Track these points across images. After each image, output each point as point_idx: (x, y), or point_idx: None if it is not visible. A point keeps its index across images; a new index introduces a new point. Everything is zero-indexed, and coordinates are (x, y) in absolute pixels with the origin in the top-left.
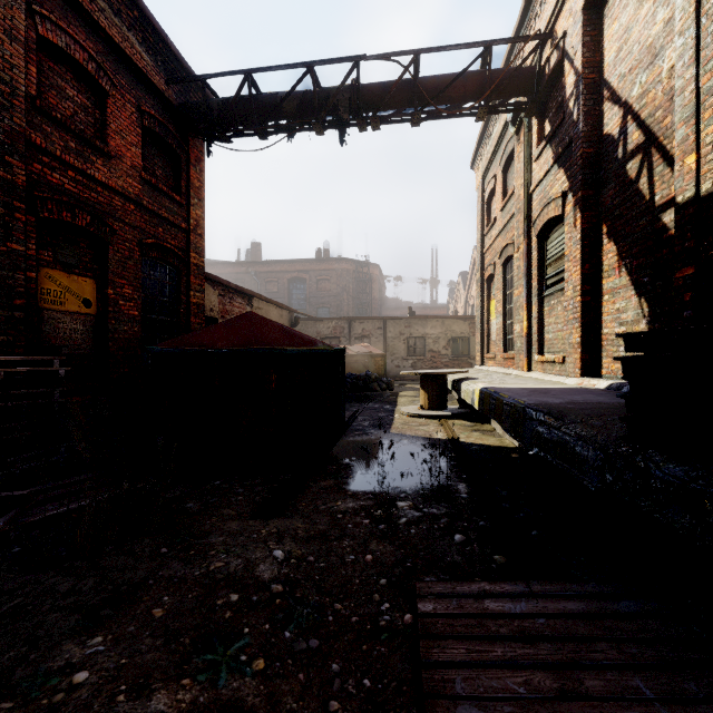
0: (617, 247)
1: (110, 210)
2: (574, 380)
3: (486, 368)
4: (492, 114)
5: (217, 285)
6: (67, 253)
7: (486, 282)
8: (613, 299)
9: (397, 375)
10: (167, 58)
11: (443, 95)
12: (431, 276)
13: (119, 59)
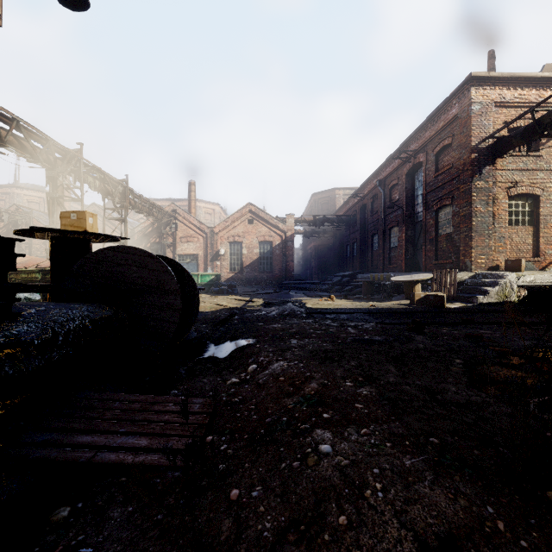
0: None
1: None
2: None
3: None
4: None
5: None
6: None
7: None
8: None
9: None
10: None
11: None
12: None
13: None
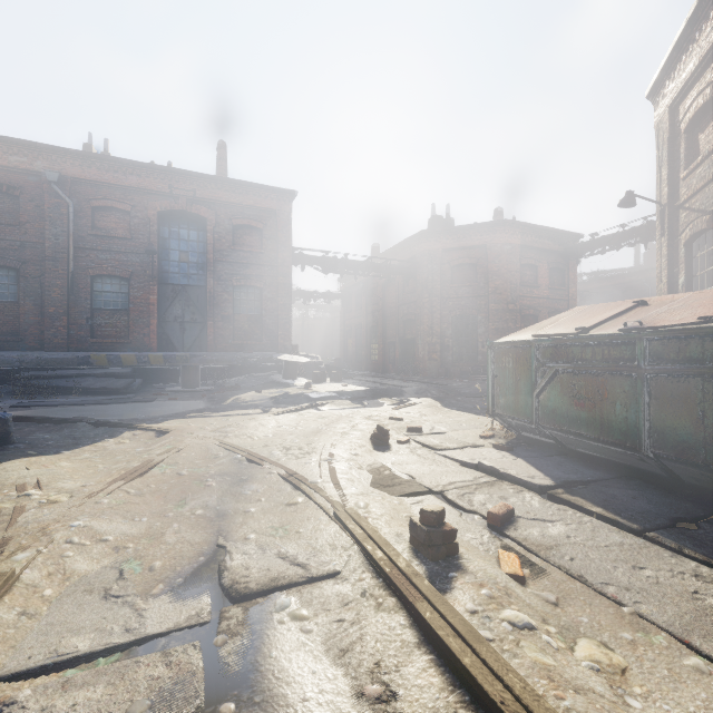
0: None
1: (538, 305)
2: None
3: None
4: None
5: None
6: (527, 323)
7: None
8: None
9: None
10: (558, 236)
11: None
12: None
13: (541, 251)
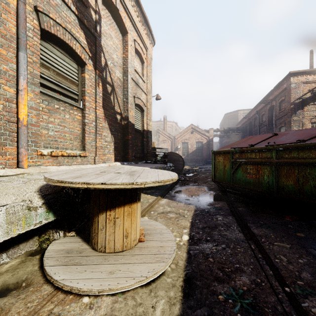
0: (104, 111)
1: None
2: (104, 164)
3: None
4: None
5: None
6: None
7: None
8: (103, 130)
9: None
10: None
11: None
12: None
13: None
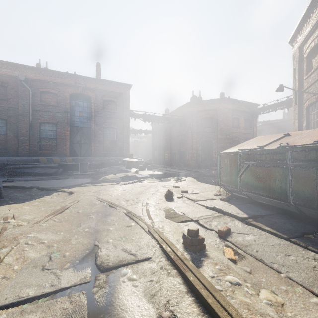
0: None
1: (240, 136)
2: None
3: None
4: None
5: None
6: (234, 144)
7: None
8: None
9: None
10: (249, 105)
11: None
12: None
13: (241, 112)
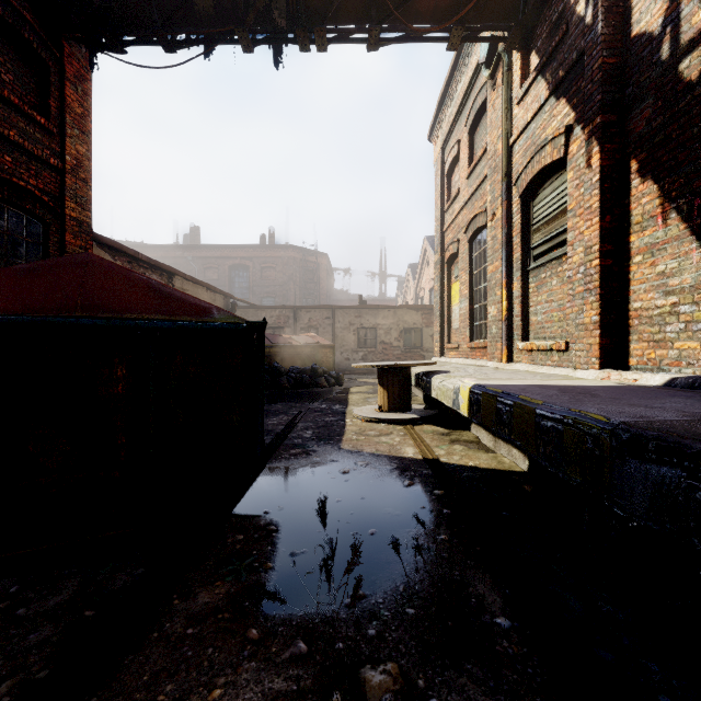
0: (660, 186)
1: None
2: (591, 373)
3: (447, 359)
4: (468, 41)
5: (120, 255)
6: None
7: (446, 264)
8: (651, 259)
9: (346, 369)
10: None
11: (409, 7)
12: (380, 269)
13: None
